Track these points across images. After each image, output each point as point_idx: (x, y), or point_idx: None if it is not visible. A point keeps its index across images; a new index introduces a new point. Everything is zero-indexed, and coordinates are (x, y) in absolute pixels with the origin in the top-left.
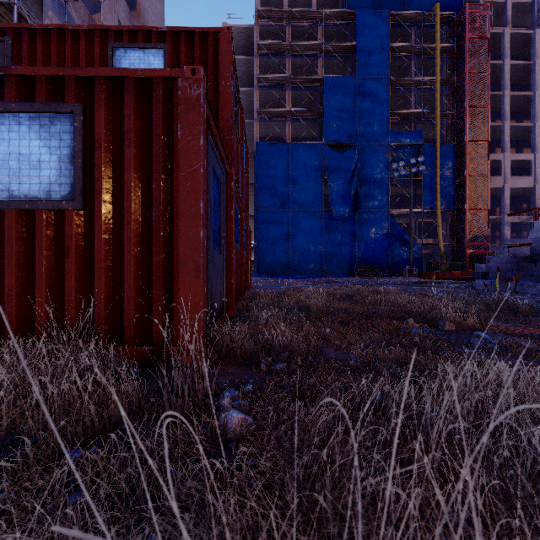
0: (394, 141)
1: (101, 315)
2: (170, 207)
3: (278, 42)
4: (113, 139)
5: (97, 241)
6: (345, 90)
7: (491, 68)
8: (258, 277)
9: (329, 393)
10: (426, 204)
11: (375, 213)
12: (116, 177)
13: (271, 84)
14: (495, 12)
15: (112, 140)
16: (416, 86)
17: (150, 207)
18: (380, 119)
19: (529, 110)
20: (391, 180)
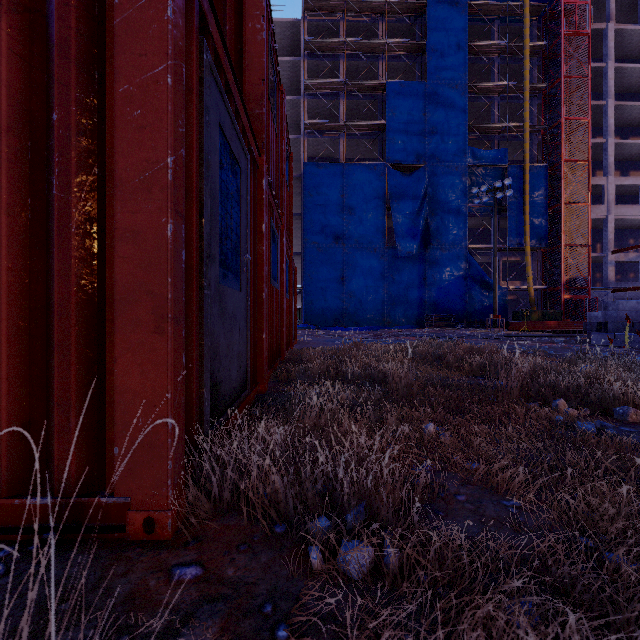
0: (473, 161)
1: None
2: (98, 170)
3: (331, 40)
4: None
5: None
6: (413, 99)
7: (591, 73)
8: (306, 328)
9: None
10: (512, 239)
11: (450, 250)
12: None
13: (321, 93)
14: (595, 5)
15: None
16: (499, 94)
17: (49, 167)
18: (456, 134)
19: (637, 124)
20: (470, 209)
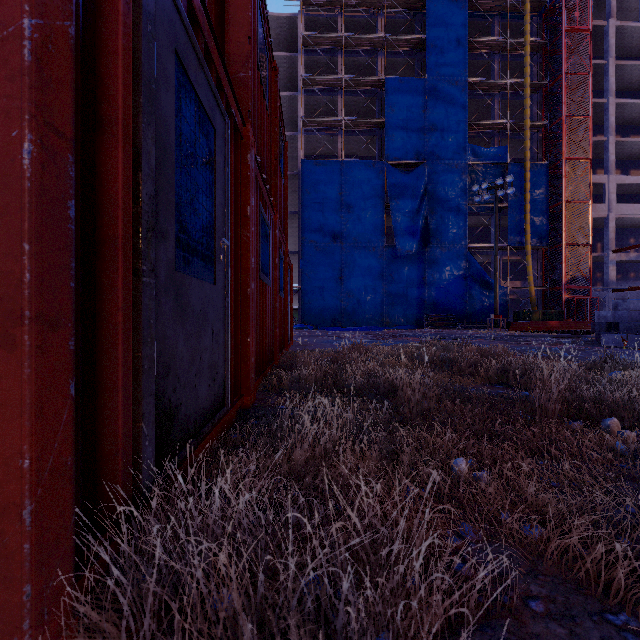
0: (473, 159)
1: None
2: None
3: (329, 35)
4: None
5: None
6: (412, 95)
7: (592, 70)
8: (303, 328)
9: None
10: (513, 238)
11: (450, 249)
12: None
13: (319, 89)
14: (595, 2)
15: None
16: (500, 91)
17: None
18: (456, 131)
19: (637, 122)
20: (470, 207)
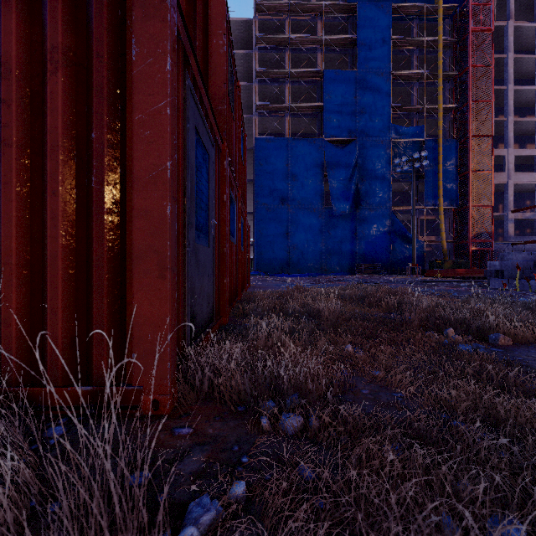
0: (395, 136)
1: (11, 338)
2: (121, 170)
3: (277, 35)
4: (32, 63)
5: (4, 221)
6: (346, 84)
7: (494, 62)
8: (257, 275)
9: (412, 534)
10: (428, 201)
11: (377, 210)
12: (36, 122)
13: (270, 79)
14: (498, 5)
15: (30, 65)
16: (418, 80)
17: (89, 168)
18: (382, 114)
19: (532, 105)
20: (393, 176)
